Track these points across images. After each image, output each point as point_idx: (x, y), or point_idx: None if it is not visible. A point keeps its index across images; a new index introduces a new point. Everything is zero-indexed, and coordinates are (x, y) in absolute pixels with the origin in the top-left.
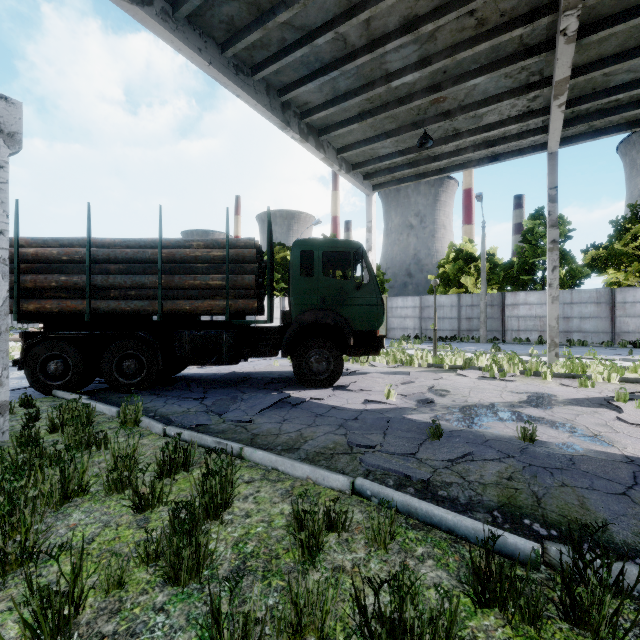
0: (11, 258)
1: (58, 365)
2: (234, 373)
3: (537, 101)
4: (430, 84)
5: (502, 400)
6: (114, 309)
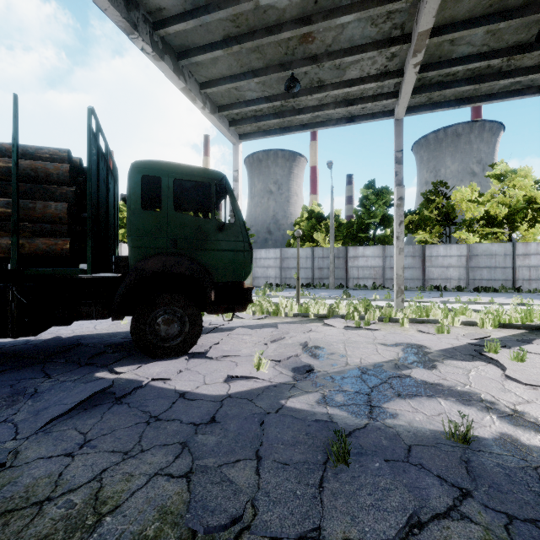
0: None
1: None
2: (57, 339)
3: (394, 61)
4: (300, 15)
5: (383, 358)
6: None
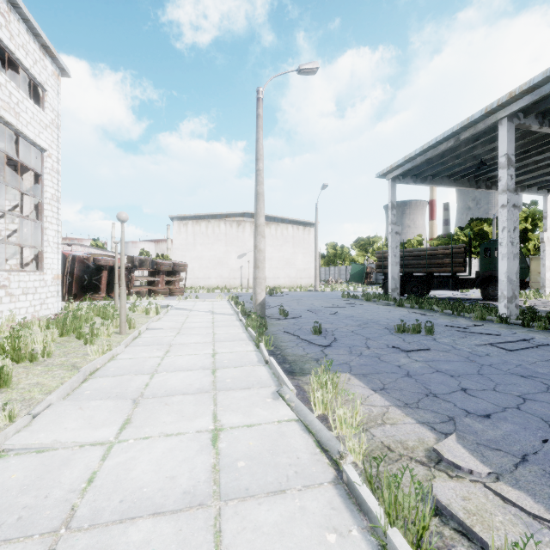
0: (381, 257)
1: None
2: (451, 297)
3: None
4: None
5: None
6: (411, 271)
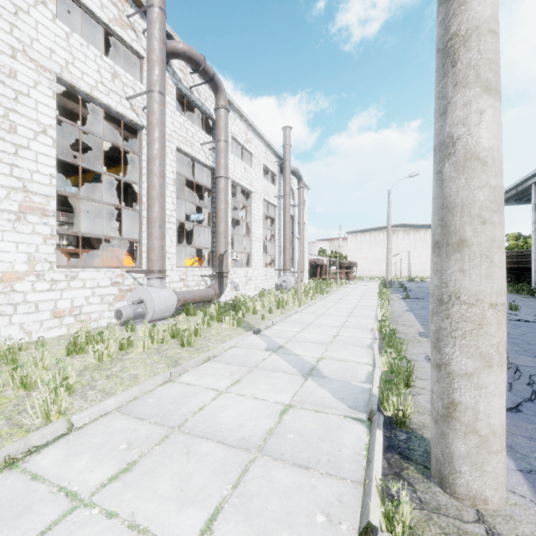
0: None
1: (509, 279)
2: None
3: None
4: None
5: None
6: (523, 266)
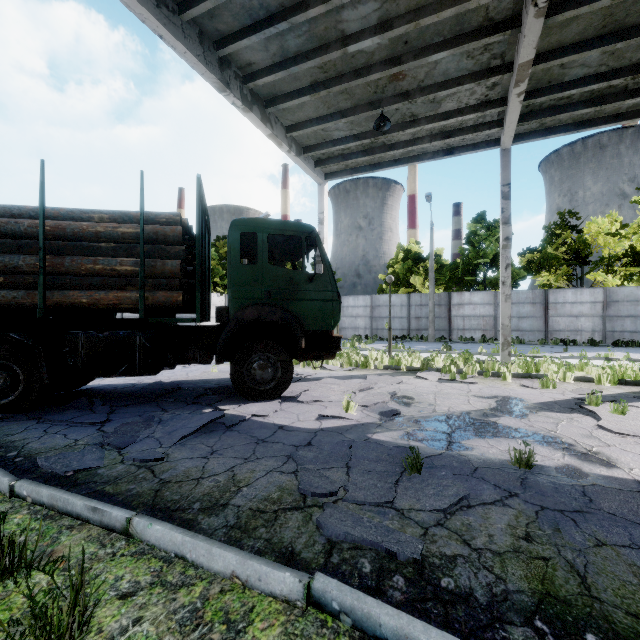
0: None
1: None
2: (159, 383)
3: (495, 90)
4: (390, 56)
5: (472, 408)
6: None
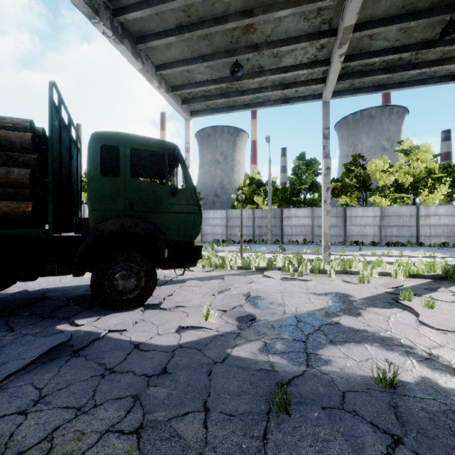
0: None
1: None
2: (23, 292)
3: (323, 52)
4: (243, 8)
5: (315, 307)
6: None
